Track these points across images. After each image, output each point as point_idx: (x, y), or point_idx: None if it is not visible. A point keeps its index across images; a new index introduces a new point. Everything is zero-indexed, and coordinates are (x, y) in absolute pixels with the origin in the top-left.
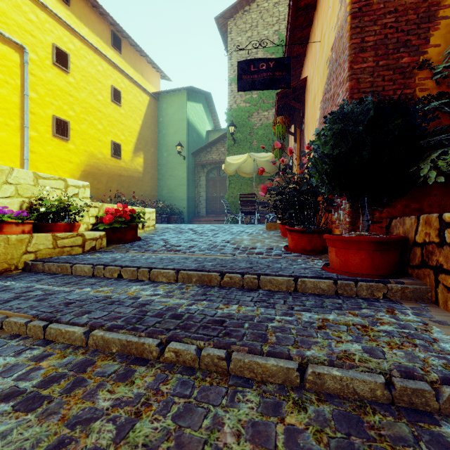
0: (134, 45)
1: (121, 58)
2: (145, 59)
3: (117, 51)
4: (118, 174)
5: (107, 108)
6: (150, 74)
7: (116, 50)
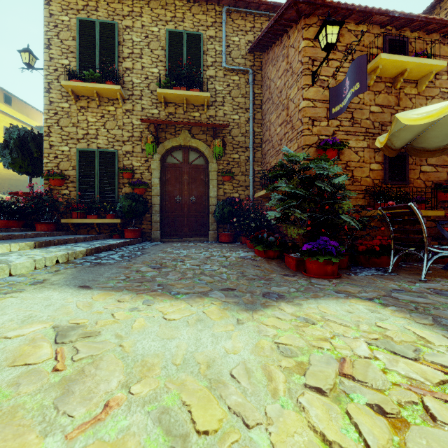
0: (21, 100)
1: (11, 108)
2: (30, 105)
3: (8, 105)
4: (9, 178)
5: (1, 140)
6: (34, 114)
7: (7, 104)
